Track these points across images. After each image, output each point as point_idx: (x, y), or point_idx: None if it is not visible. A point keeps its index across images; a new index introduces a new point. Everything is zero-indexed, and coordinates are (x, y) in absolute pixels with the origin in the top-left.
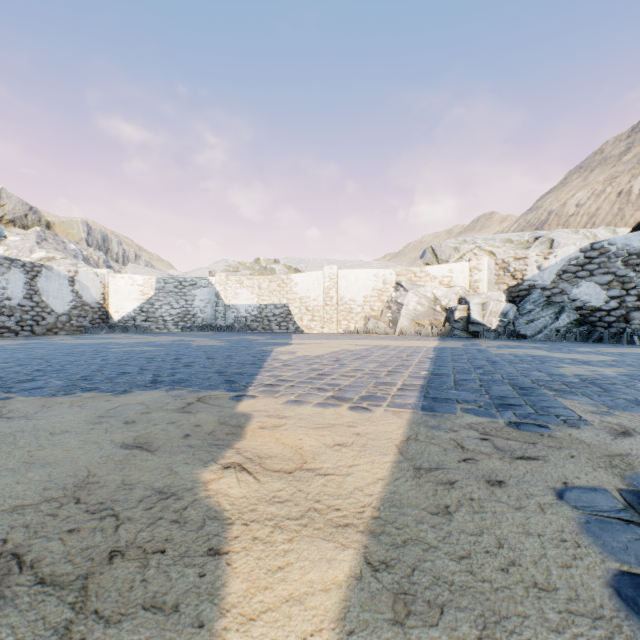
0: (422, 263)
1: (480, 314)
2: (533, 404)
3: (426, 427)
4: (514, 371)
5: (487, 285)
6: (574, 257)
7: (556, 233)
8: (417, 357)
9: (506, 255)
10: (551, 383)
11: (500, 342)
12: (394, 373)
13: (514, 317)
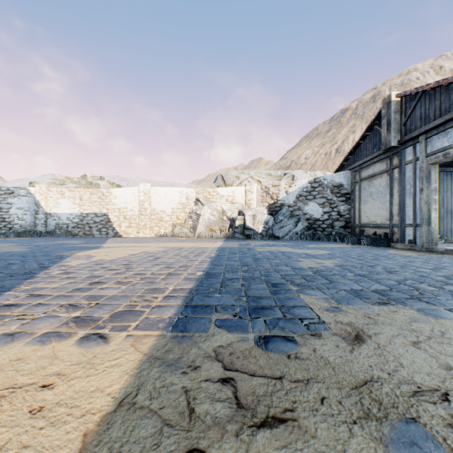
0: (215, 186)
1: (252, 222)
2: (282, 305)
3: (161, 366)
4: (270, 267)
5: (256, 203)
6: (305, 186)
7: (296, 172)
8: (201, 257)
9: (268, 183)
10: (295, 277)
11: (263, 242)
12: (172, 276)
13: (272, 224)
